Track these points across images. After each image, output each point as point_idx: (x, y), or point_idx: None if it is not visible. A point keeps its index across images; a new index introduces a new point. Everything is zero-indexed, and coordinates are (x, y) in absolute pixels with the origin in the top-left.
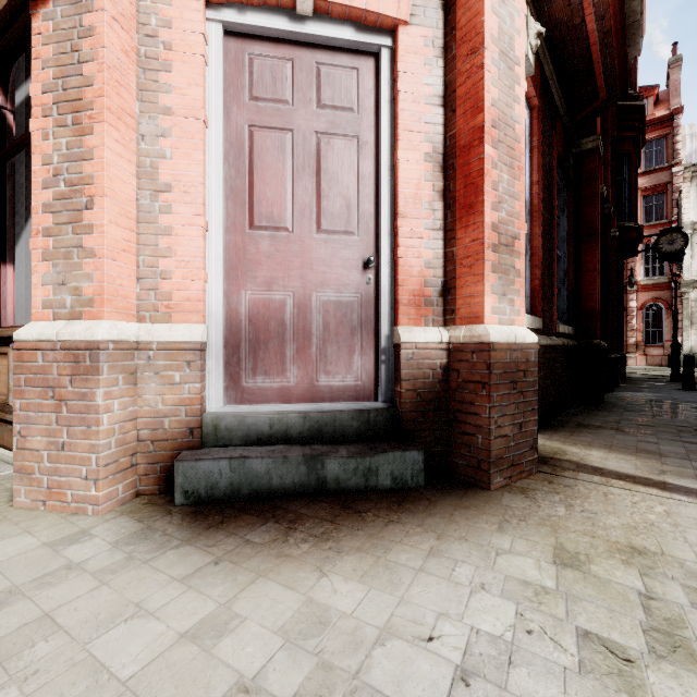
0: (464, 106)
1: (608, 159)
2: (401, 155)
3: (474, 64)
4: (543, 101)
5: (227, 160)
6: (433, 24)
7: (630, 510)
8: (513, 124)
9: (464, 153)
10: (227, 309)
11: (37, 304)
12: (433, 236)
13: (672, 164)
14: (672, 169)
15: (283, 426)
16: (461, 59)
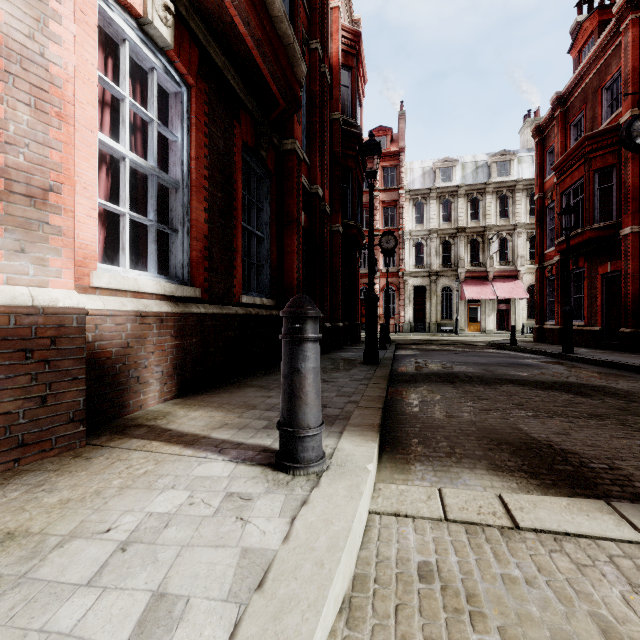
0: None
1: (324, 166)
2: None
3: None
4: (211, 86)
5: None
6: None
7: (107, 477)
8: (46, 63)
9: None
10: None
11: None
12: None
13: (399, 188)
14: (399, 191)
15: None
16: None
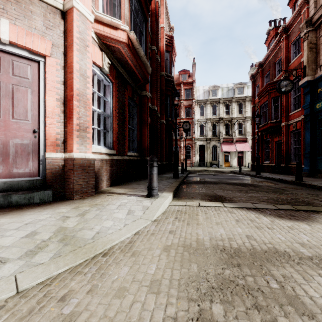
0: (69, 87)
1: (157, 97)
2: (47, 98)
3: (71, 76)
4: (119, 80)
5: None
6: (60, 58)
7: (107, 199)
8: (86, 95)
9: (69, 101)
10: None
11: None
12: (60, 125)
13: (192, 99)
14: (192, 100)
15: None
16: (68, 73)
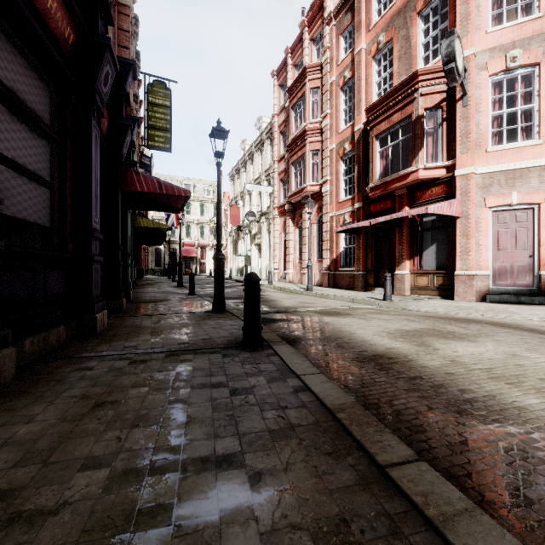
0: None
1: None
2: (541, 232)
3: None
4: None
5: (492, 237)
6: None
7: None
8: None
9: None
10: (492, 267)
11: (457, 268)
12: None
13: None
14: None
15: (508, 291)
16: None
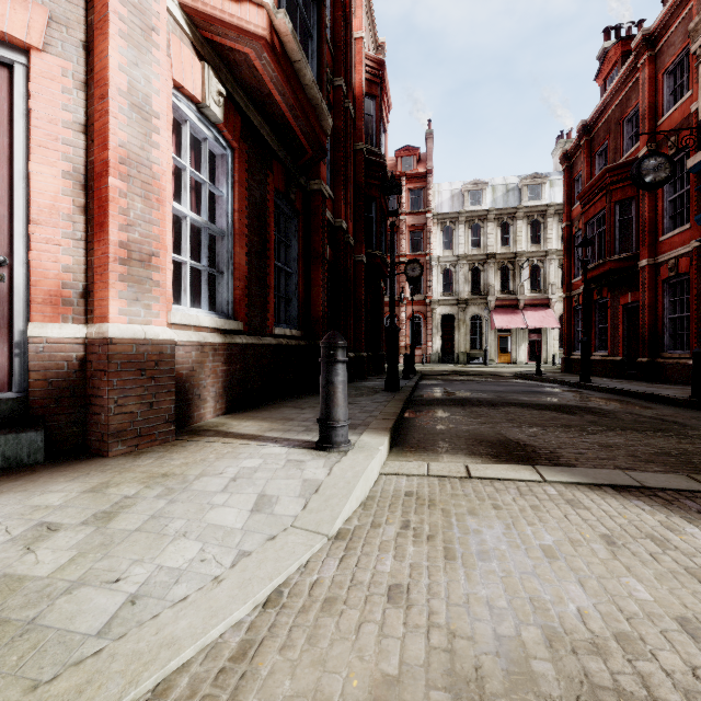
0: (98, 139)
1: (348, 199)
2: (34, 167)
3: (104, 108)
4: (250, 145)
5: None
6: (74, 59)
7: (204, 454)
8: (150, 165)
9: (98, 179)
10: None
11: None
12: (74, 245)
13: (427, 211)
14: (427, 214)
15: None
16: (96, 99)
